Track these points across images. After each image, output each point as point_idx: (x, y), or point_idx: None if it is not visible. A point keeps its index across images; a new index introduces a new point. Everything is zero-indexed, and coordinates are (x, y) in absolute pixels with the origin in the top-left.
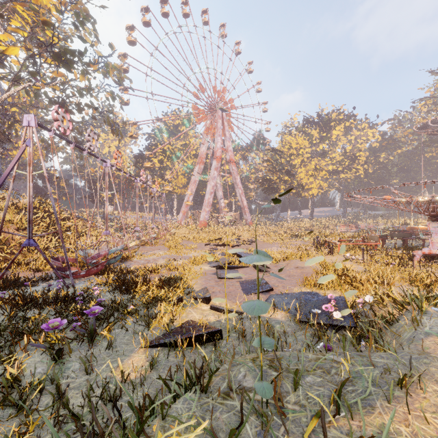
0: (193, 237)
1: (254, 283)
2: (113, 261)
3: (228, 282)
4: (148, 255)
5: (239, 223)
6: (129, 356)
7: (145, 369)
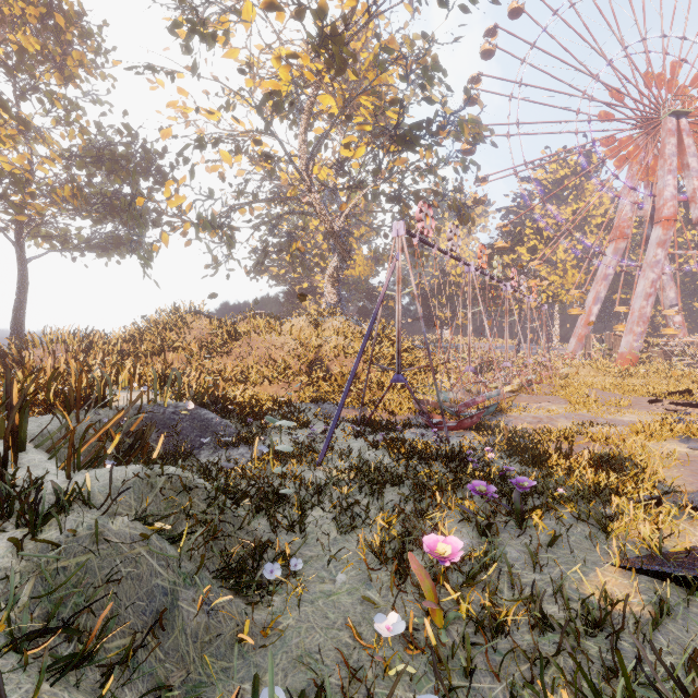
0: (611, 383)
1: None
2: (484, 413)
3: None
4: (536, 410)
5: None
6: (594, 571)
7: (652, 605)
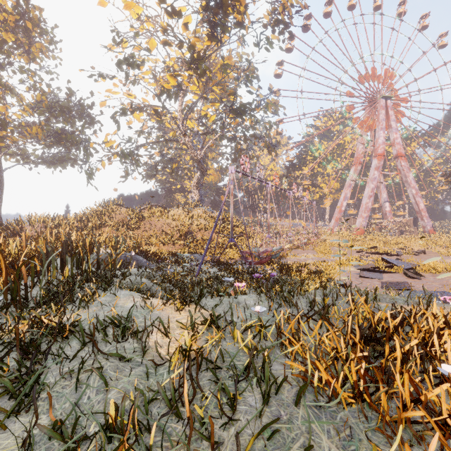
0: (344, 244)
1: (395, 284)
2: (274, 257)
3: (368, 280)
4: (300, 256)
5: (413, 231)
6: None
7: None
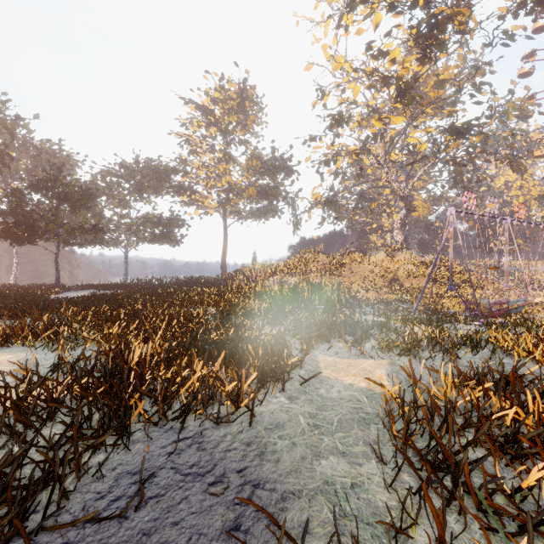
0: None
1: None
2: (513, 312)
3: None
4: None
5: None
6: None
7: None
